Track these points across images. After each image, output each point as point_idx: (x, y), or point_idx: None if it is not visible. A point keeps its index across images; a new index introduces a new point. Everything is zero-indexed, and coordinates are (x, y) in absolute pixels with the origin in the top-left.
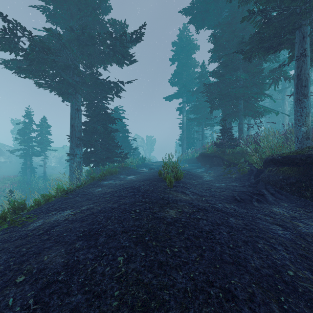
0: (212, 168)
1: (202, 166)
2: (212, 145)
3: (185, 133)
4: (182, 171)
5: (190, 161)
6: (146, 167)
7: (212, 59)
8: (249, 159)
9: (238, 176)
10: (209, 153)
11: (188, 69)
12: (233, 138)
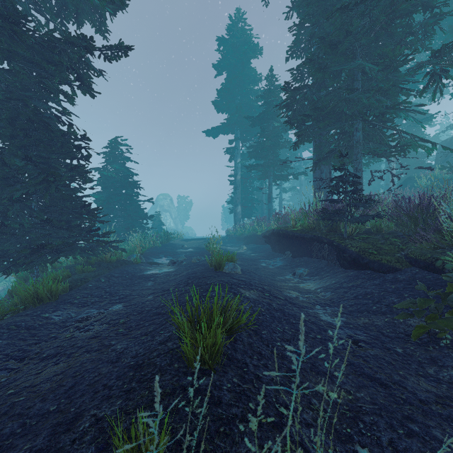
0: (300, 260)
1: (274, 252)
2: (304, 215)
3: (239, 191)
4: (252, 296)
5: (248, 238)
6: (169, 255)
7: (293, 51)
8: (432, 255)
9: None
10: (298, 231)
11: (244, 84)
12: (367, 199)
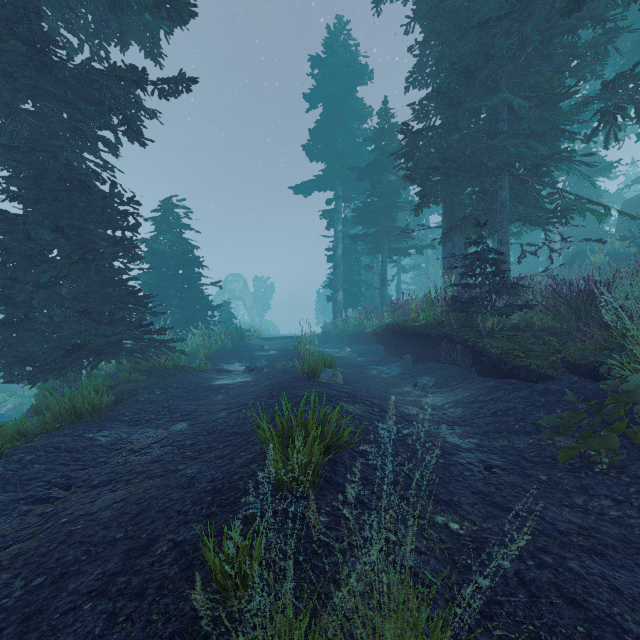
0: (424, 366)
1: (389, 356)
2: (429, 305)
3: (340, 270)
4: (357, 412)
5: (353, 337)
6: (243, 360)
7: (415, 77)
8: (595, 359)
9: (630, 459)
10: (421, 326)
11: (347, 121)
12: (512, 283)
